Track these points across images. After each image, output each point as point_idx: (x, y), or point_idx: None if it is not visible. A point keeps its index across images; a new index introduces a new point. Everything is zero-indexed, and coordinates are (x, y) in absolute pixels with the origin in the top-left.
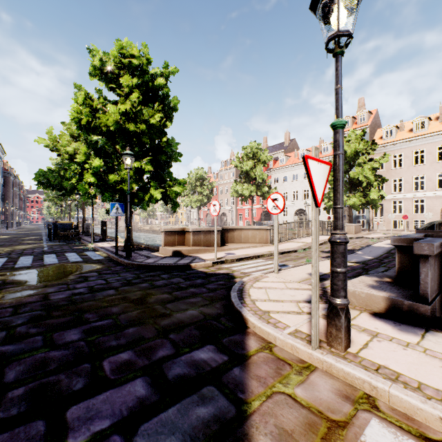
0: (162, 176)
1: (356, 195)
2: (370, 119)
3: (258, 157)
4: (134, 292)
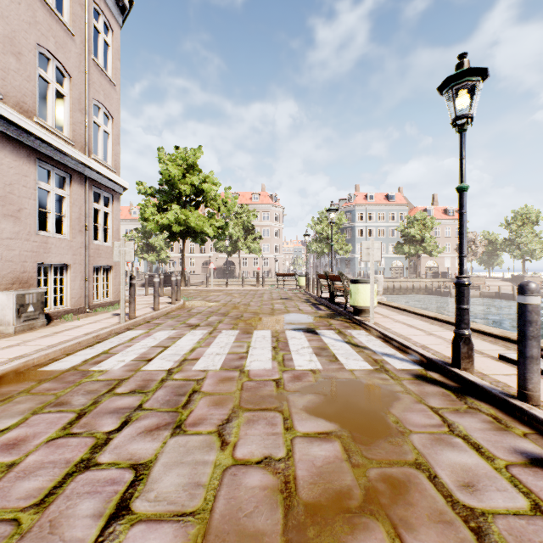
0: None
1: (154, 255)
2: None
3: None
4: None
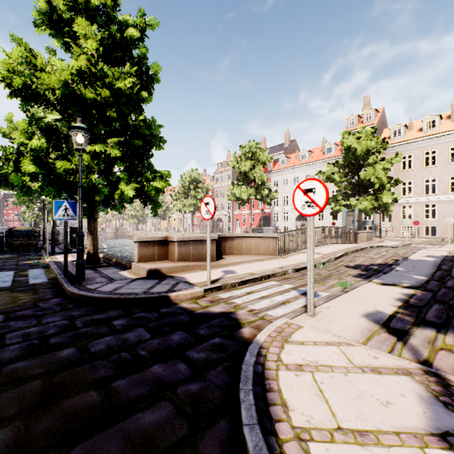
0: (140, 168)
1: (368, 198)
2: (377, 117)
3: (257, 157)
4: (26, 383)
